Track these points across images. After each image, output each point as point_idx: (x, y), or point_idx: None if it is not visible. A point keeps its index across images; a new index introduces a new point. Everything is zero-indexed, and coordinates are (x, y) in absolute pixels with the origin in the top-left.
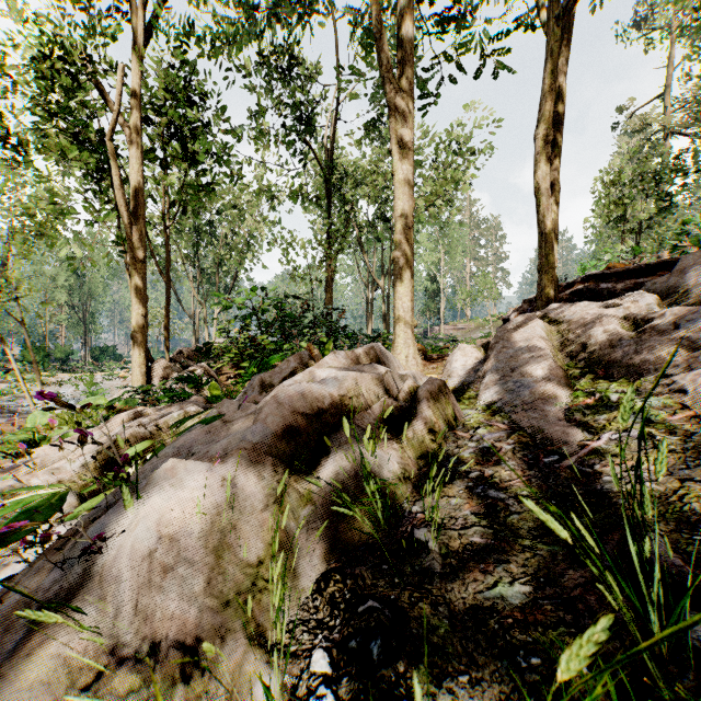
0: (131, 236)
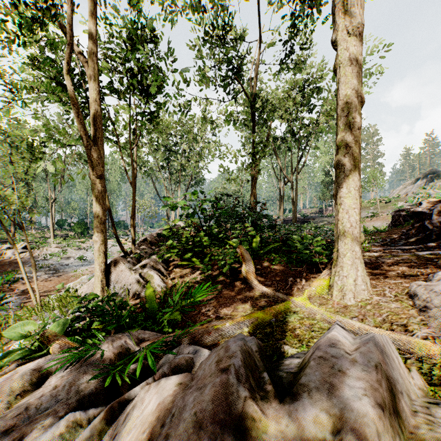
0: (92, 156)
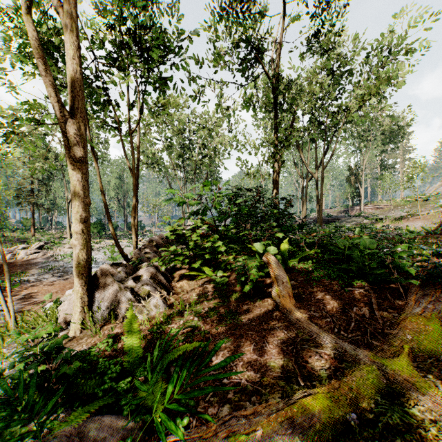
0: (67, 132)
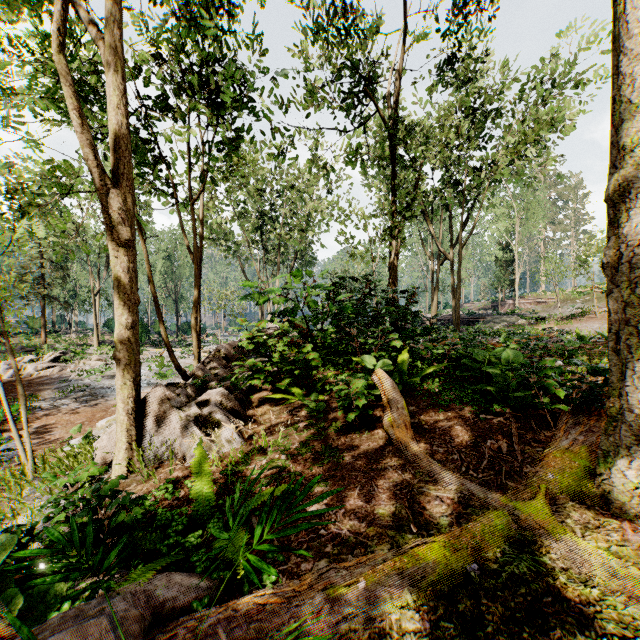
0: (109, 206)
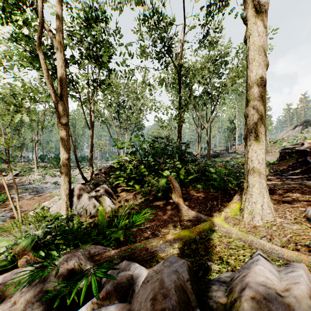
0: (59, 108)
